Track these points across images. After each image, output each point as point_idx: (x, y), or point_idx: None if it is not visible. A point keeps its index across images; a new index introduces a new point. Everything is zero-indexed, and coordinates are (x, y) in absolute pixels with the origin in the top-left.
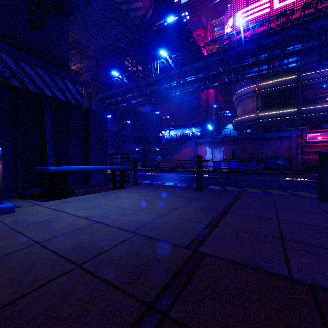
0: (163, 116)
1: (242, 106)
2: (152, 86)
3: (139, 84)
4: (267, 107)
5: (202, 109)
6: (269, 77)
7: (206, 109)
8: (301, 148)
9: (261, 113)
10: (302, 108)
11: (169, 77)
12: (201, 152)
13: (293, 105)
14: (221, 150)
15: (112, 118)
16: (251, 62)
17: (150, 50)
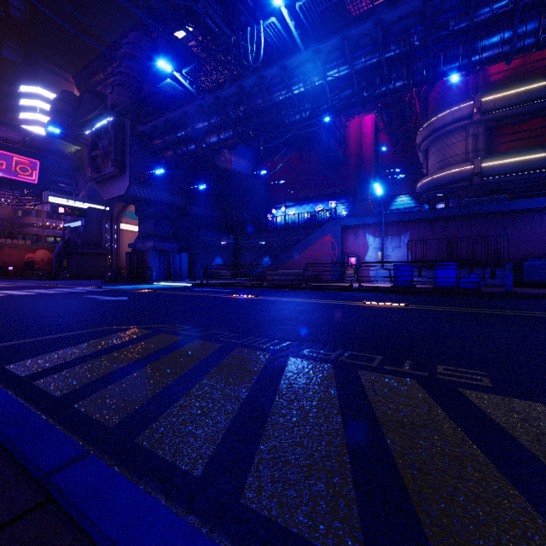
0: (274, 180)
1: (440, 152)
2: (250, 100)
3: (220, 96)
4: (498, 149)
5: (350, 165)
6: (503, 85)
7: (357, 167)
8: None
9: (486, 162)
10: None
11: (288, 73)
12: (356, 247)
13: None
14: (402, 242)
15: (170, 178)
16: (505, 5)
17: (246, 16)
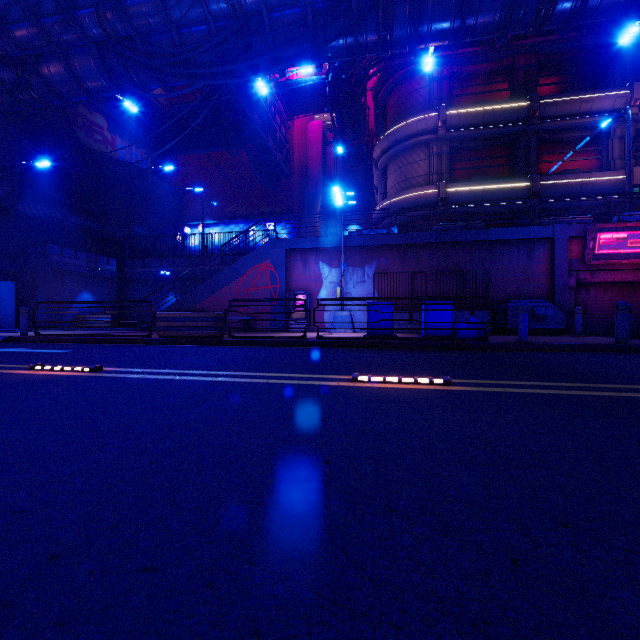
0: (188, 186)
1: (401, 170)
2: (127, 3)
3: None
4: (461, 175)
5: (294, 178)
6: (465, 102)
7: (301, 184)
8: (575, 274)
9: (452, 187)
10: (542, 182)
11: None
12: (306, 281)
13: (520, 175)
14: (366, 276)
15: None
16: None
17: None
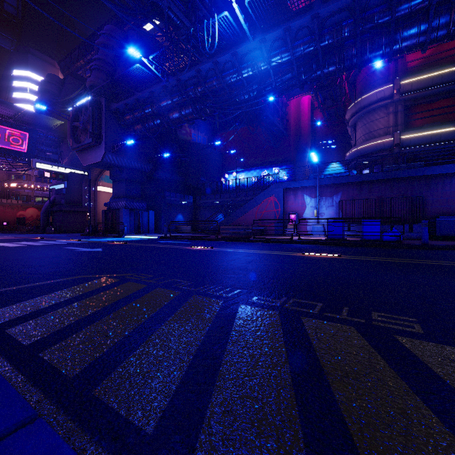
0: (227, 150)
1: (365, 126)
2: (207, 82)
3: (181, 79)
4: (414, 124)
5: (291, 137)
6: (418, 71)
7: (296, 139)
8: None
9: (404, 135)
10: None
11: (239, 59)
12: (296, 206)
13: None
14: (334, 202)
15: (139, 148)
16: (421, 2)
17: (203, 11)
